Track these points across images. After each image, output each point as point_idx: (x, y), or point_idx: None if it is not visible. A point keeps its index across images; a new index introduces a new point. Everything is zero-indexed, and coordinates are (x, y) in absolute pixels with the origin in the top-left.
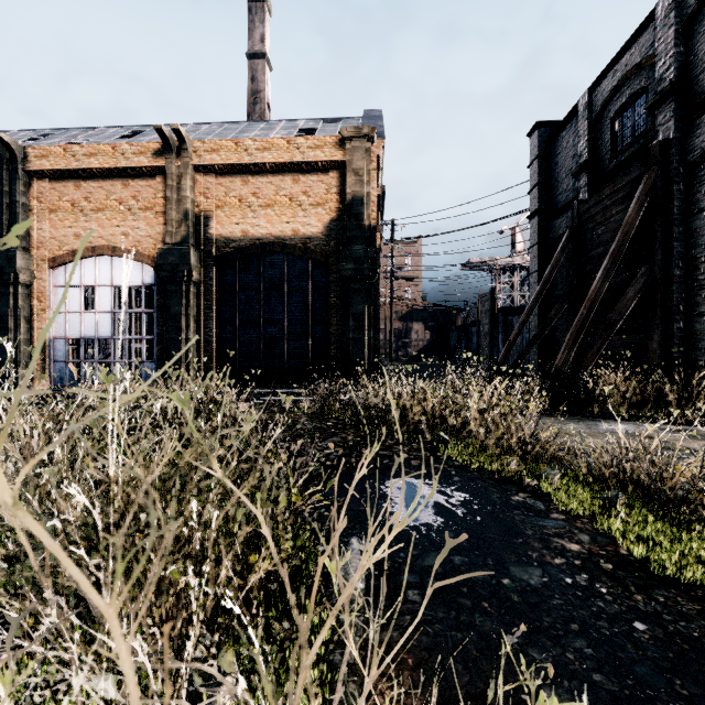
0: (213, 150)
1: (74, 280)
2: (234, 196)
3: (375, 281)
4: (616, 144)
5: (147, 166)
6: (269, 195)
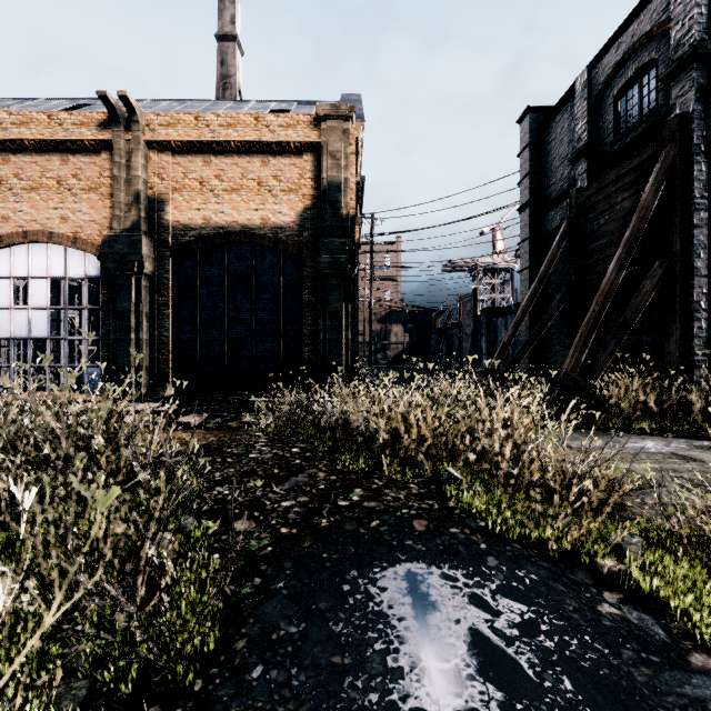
0: (169, 124)
1: (1, 270)
2: (194, 178)
3: (353, 276)
4: (619, 126)
5: (90, 140)
6: (234, 178)
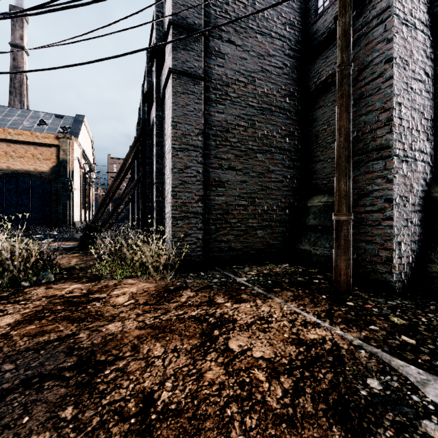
0: None
1: None
2: (2, 151)
3: (73, 191)
4: None
5: None
6: (22, 153)
